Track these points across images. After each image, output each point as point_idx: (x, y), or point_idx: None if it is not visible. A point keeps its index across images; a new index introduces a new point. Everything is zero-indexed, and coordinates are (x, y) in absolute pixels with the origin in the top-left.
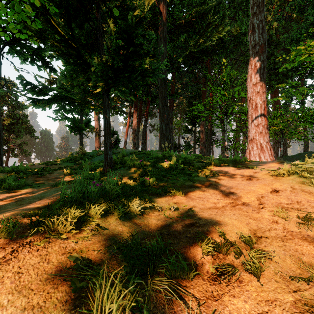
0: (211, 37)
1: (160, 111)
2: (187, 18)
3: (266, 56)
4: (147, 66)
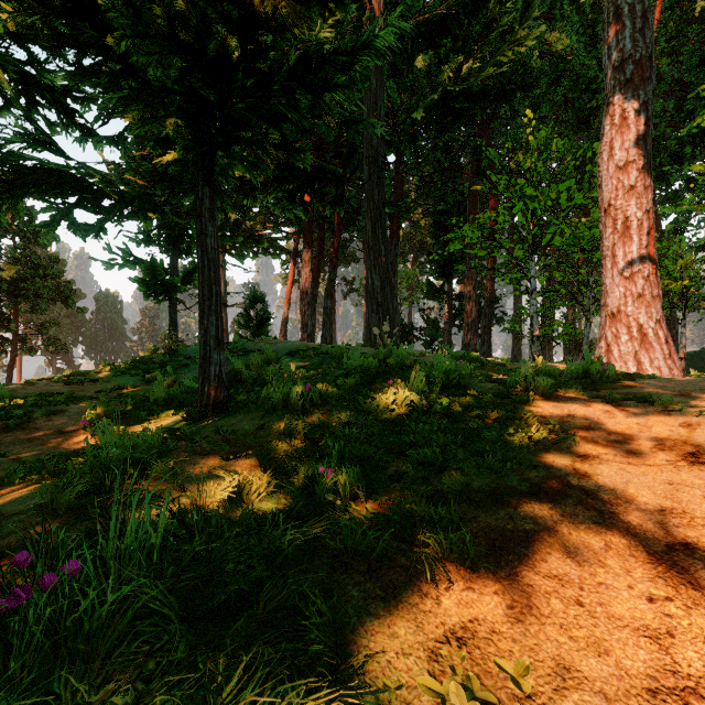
0: (497, 56)
1: (367, 244)
2: (436, 9)
3: (652, 90)
4: (328, 35)
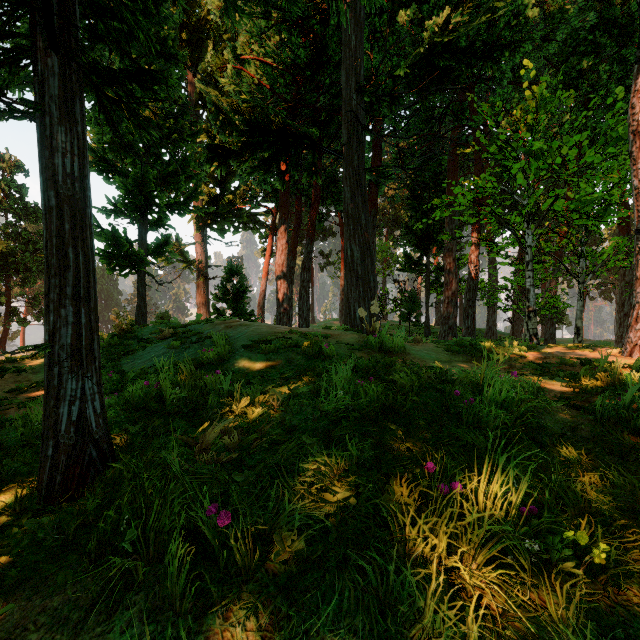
0: (490, 4)
1: (346, 212)
2: None
3: None
4: None
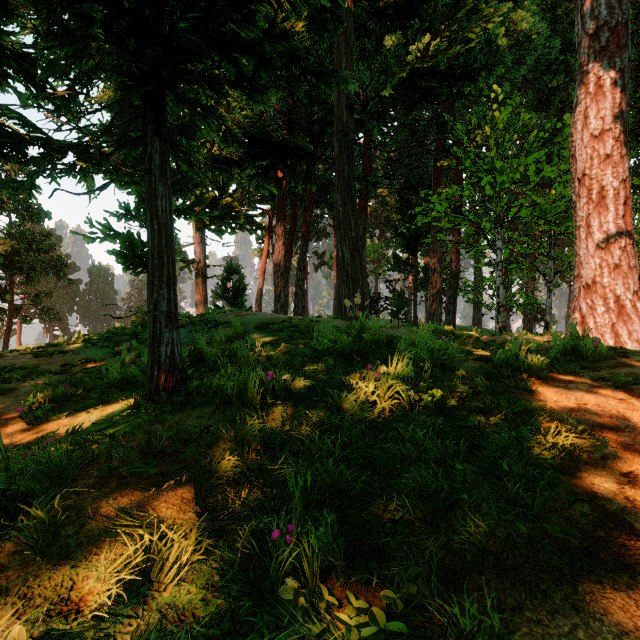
0: (464, 34)
1: (337, 218)
2: None
3: (628, 57)
4: None
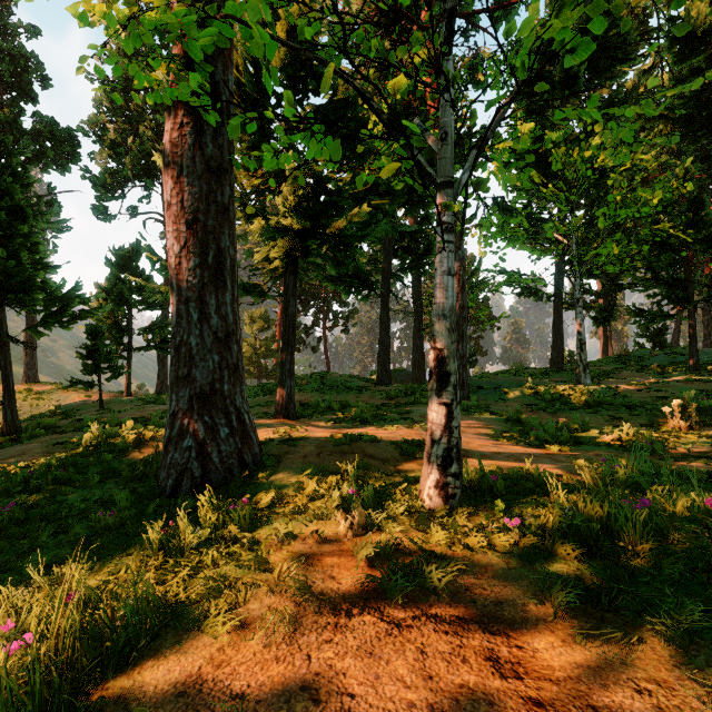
0: None
1: None
2: None
3: None
4: None
